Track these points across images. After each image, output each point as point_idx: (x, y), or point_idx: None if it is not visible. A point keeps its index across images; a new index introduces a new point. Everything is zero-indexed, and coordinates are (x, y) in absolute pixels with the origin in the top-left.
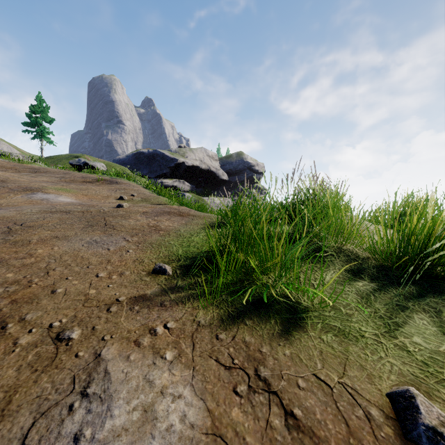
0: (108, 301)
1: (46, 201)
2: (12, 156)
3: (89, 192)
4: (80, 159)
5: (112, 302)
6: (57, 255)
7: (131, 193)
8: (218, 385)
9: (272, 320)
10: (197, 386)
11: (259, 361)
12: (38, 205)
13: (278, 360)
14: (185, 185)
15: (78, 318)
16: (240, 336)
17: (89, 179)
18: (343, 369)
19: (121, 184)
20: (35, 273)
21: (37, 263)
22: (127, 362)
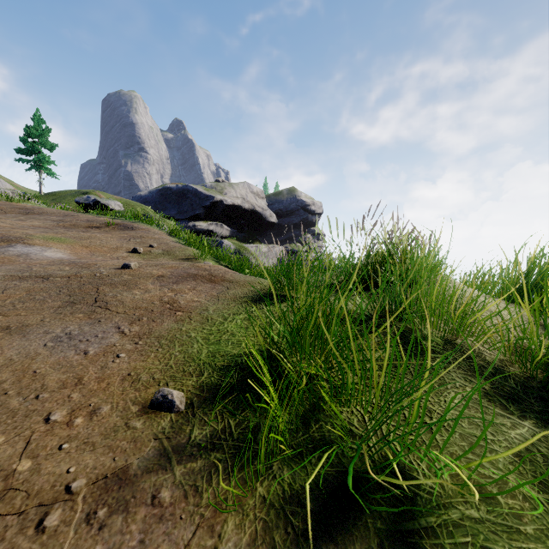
0: (47, 493)
1: (23, 258)
2: None
3: (91, 243)
4: (89, 196)
5: (55, 497)
6: None
7: (149, 243)
8: None
9: (373, 539)
10: None
11: None
12: (8, 265)
13: None
14: (224, 229)
15: None
16: None
17: (96, 223)
18: None
19: (137, 230)
20: None
21: None
22: None
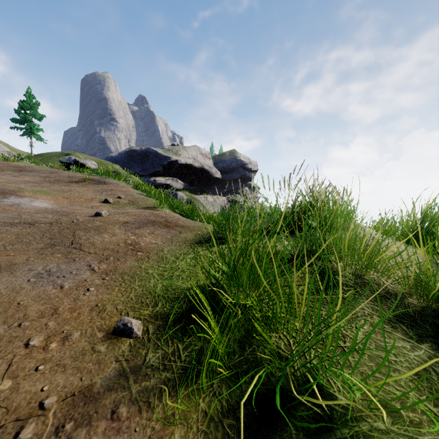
0: (23, 409)
1: (15, 208)
2: None
3: (71, 195)
4: (70, 157)
5: (30, 413)
6: None
7: (117, 195)
8: None
9: None
10: None
11: None
12: (2, 213)
13: None
14: (179, 183)
15: None
16: None
17: (75, 179)
18: None
19: (108, 184)
20: None
21: None
22: None
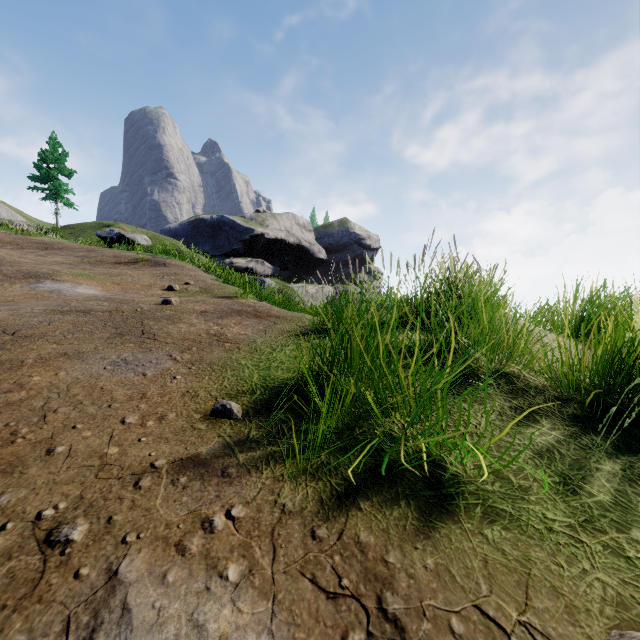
0: (137, 468)
1: (57, 295)
2: (13, 224)
3: (123, 280)
4: (112, 229)
5: (143, 470)
6: (62, 386)
7: (184, 280)
8: (316, 632)
9: (401, 500)
10: (280, 635)
11: (383, 581)
12: (44, 301)
13: (415, 579)
14: (266, 266)
15: (85, 501)
16: (352, 532)
17: (124, 259)
18: (525, 595)
19: (171, 267)
20: (25, 418)
21: (29, 401)
22: (162, 587)
